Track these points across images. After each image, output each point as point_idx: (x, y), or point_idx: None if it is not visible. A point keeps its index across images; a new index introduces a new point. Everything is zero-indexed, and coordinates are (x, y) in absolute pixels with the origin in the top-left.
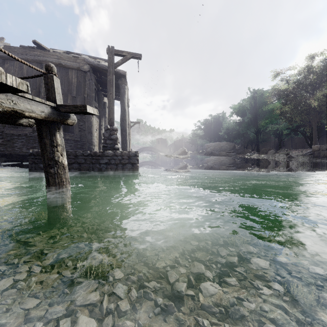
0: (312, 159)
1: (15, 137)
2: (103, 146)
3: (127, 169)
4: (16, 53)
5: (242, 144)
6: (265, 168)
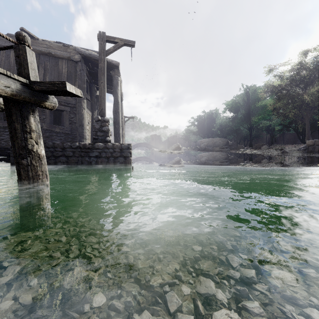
0: (307, 154)
1: (1, 130)
2: (93, 138)
3: (120, 163)
4: (2, 41)
5: (235, 140)
6: (260, 163)
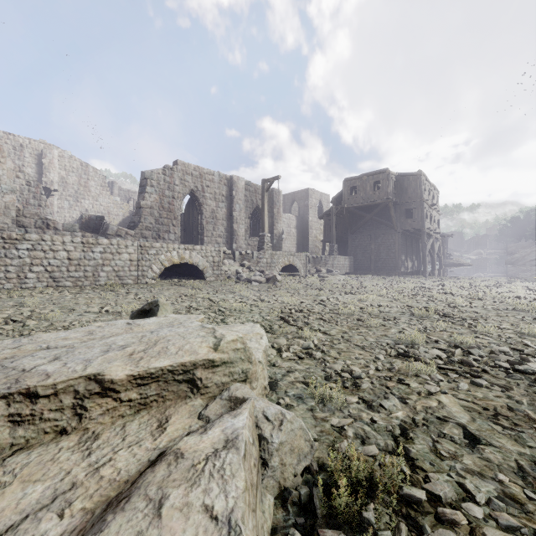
0: None
1: None
2: None
3: None
4: None
5: None
6: None
